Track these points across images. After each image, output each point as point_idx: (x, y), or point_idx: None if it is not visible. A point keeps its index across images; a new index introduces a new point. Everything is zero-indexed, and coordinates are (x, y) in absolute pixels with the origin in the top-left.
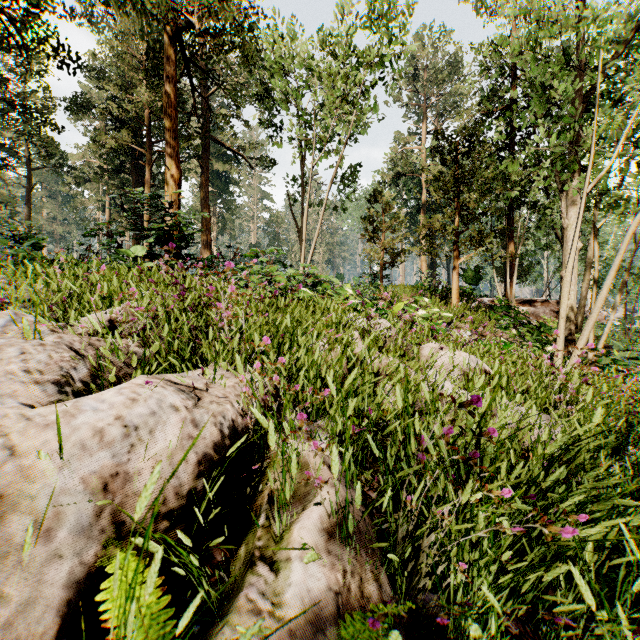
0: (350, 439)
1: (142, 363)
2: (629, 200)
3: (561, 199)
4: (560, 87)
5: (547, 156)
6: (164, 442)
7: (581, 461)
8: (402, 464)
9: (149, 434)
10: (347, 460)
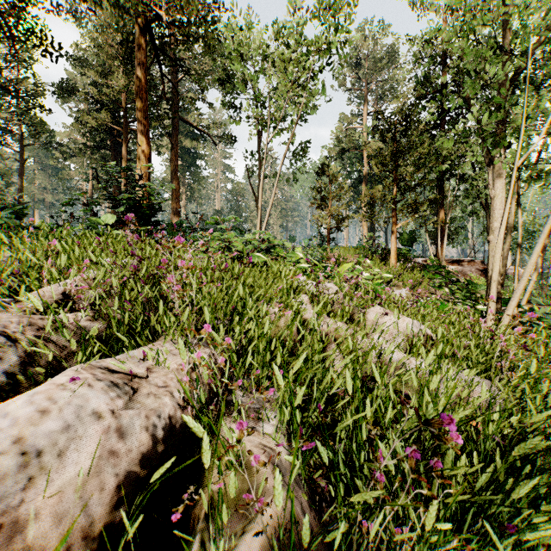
0: (299, 412)
1: (82, 345)
2: (549, 173)
3: (488, 172)
4: (491, 71)
5: (479, 133)
6: (77, 464)
7: (523, 428)
8: (356, 481)
9: (57, 458)
10: (293, 474)
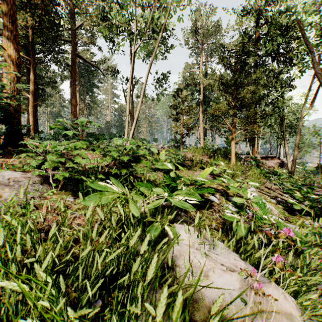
0: None
1: None
2: None
3: None
4: None
5: None
6: None
7: None
8: None
9: None
10: None
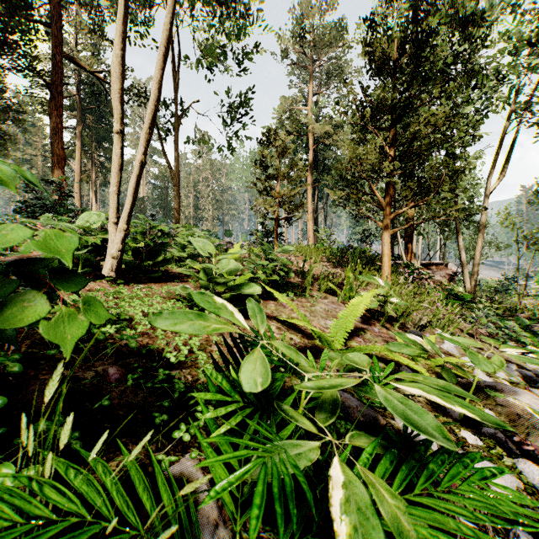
0: None
1: None
2: None
3: None
4: None
5: None
6: None
7: None
8: None
9: None
10: None
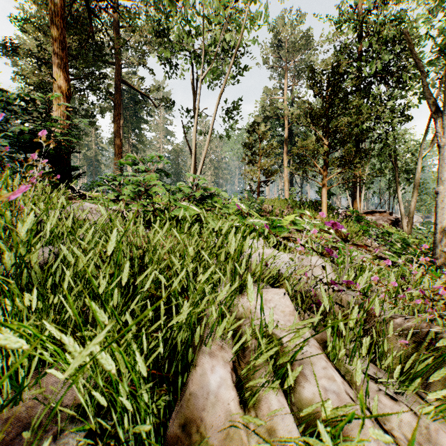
0: None
1: None
2: None
3: (435, 120)
4: None
5: None
6: None
7: None
8: None
9: None
10: None
